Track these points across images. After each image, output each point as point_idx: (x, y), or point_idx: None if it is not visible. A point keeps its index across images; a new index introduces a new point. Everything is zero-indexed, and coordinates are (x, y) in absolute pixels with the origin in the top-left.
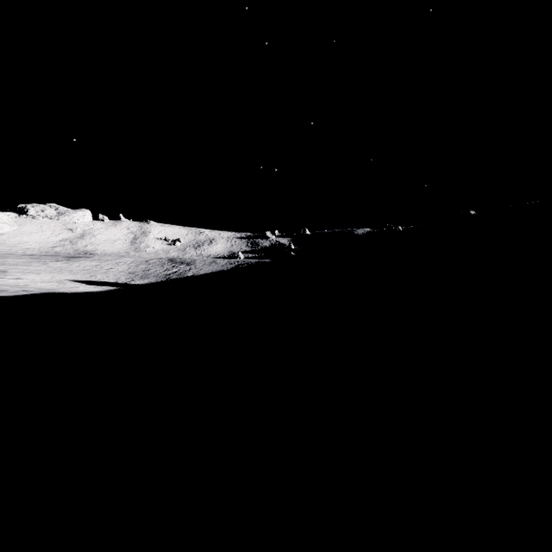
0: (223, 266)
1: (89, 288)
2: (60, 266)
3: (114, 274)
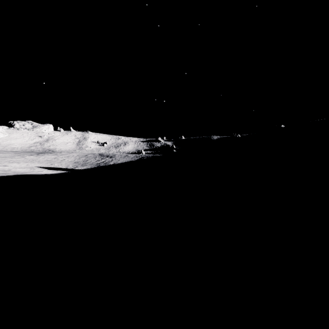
0: (132, 158)
1: (49, 172)
2: (32, 158)
3: (65, 163)
